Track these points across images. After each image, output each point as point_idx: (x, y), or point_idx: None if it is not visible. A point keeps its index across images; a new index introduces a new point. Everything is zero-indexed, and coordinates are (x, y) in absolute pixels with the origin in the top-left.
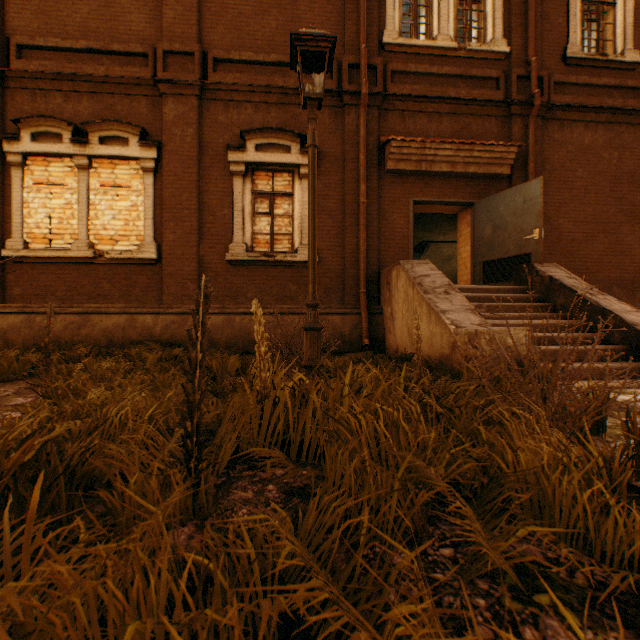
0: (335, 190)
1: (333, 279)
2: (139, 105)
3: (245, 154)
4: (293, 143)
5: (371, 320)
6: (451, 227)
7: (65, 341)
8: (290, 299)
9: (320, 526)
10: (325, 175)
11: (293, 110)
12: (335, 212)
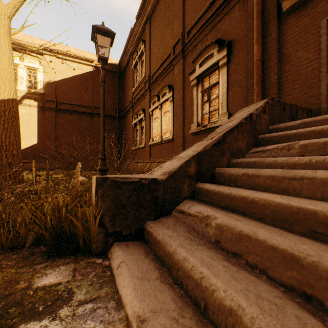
0: (242, 63)
1: None
2: (170, 75)
3: (195, 73)
4: (214, 49)
5: None
6: None
7: None
8: None
9: None
10: (236, 56)
11: (218, 26)
12: (242, 80)
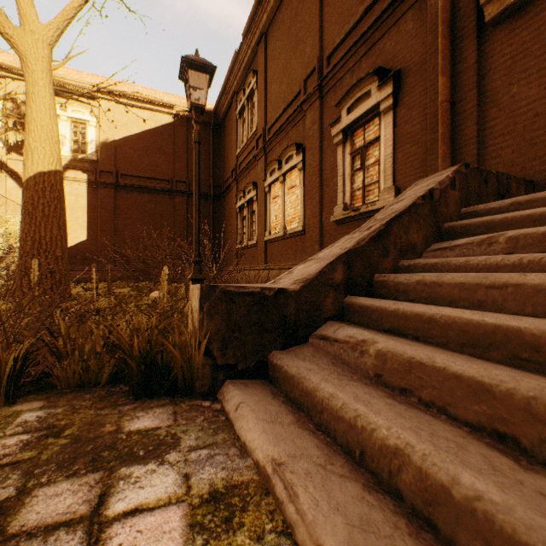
0: (419, 106)
1: None
2: (299, 128)
3: (340, 123)
4: (372, 84)
5: None
6: None
7: None
8: None
9: None
10: (408, 95)
11: (378, 47)
12: (419, 134)
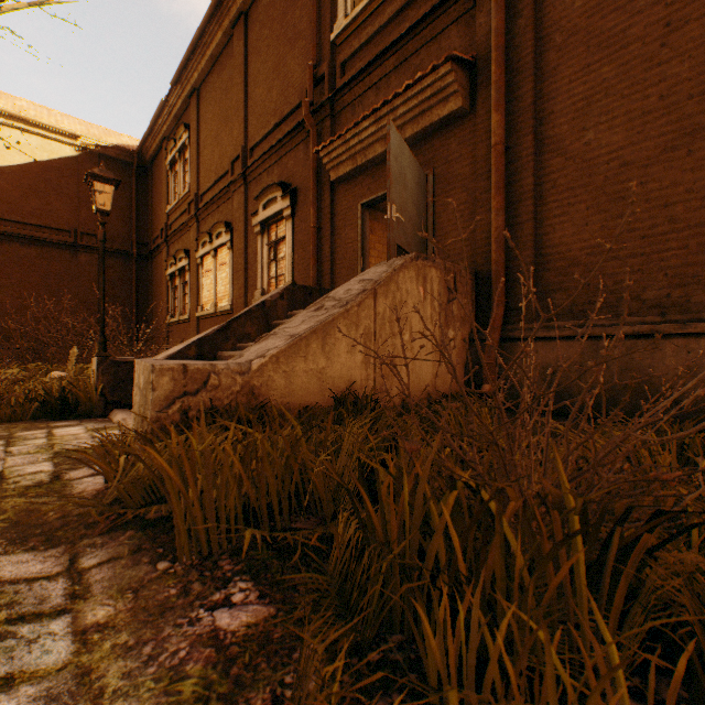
0: (307, 221)
1: None
2: (229, 205)
3: (259, 216)
4: (279, 192)
5: None
6: None
7: None
8: None
9: None
10: (301, 210)
11: (285, 161)
12: (307, 243)
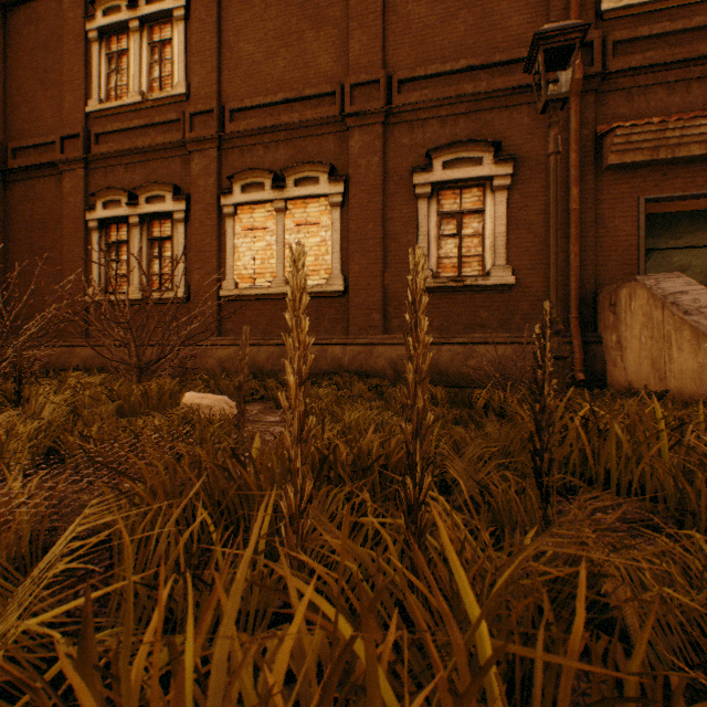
0: (535, 199)
1: (533, 303)
2: (327, 143)
3: (431, 174)
4: (485, 153)
5: (585, 350)
6: (691, 227)
7: (267, 370)
8: (480, 327)
9: (704, 559)
10: (523, 184)
11: (484, 117)
12: (535, 225)
